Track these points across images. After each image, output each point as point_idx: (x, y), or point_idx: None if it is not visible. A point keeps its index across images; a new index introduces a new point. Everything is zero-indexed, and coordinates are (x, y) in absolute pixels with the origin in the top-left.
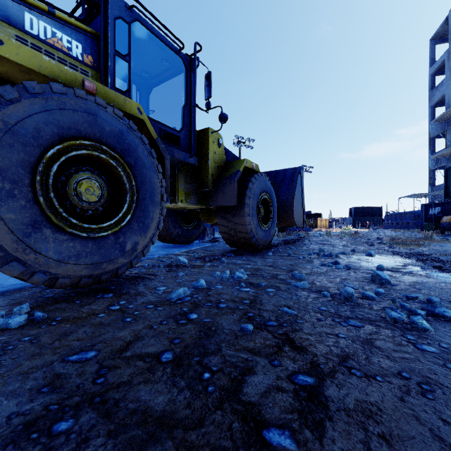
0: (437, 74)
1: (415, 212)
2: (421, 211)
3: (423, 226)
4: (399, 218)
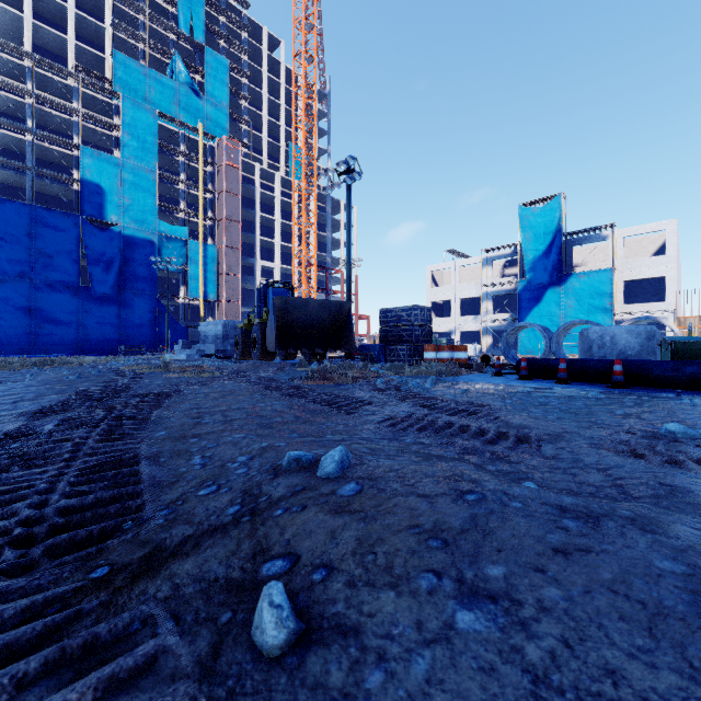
0: None
1: None
2: None
3: None
4: None
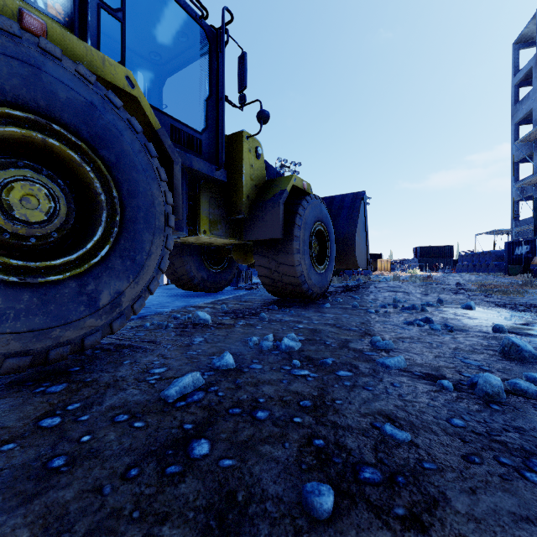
0: (521, 85)
1: (496, 252)
2: (505, 251)
3: (507, 269)
4: (476, 259)
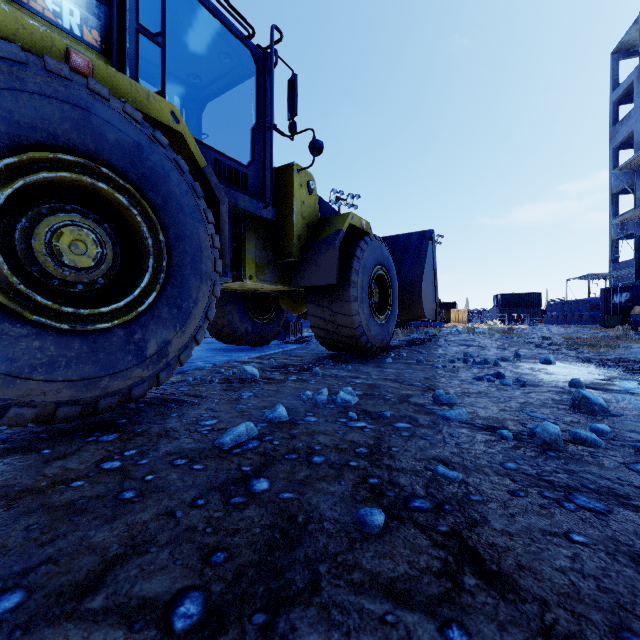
0: (621, 102)
1: (591, 300)
2: (601, 299)
3: (603, 320)
4: (567, 308)
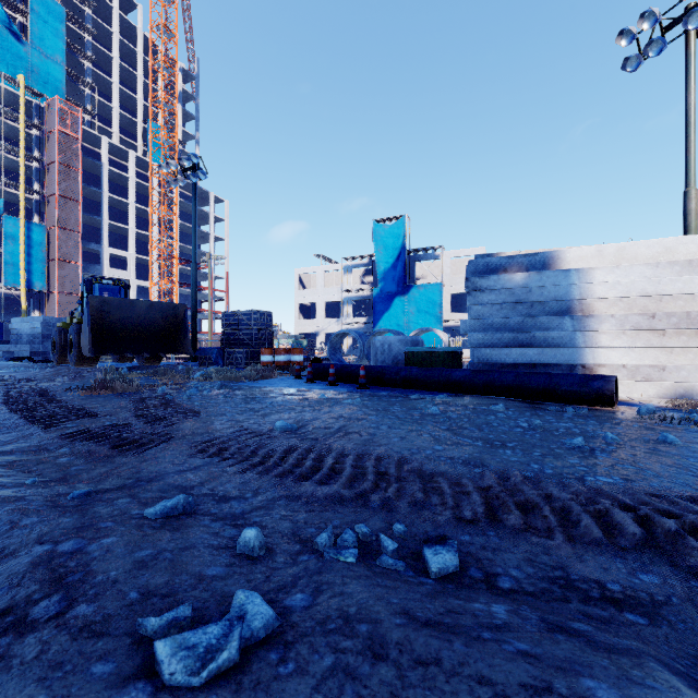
0: None
1: None
2: None
3: None
4: None
